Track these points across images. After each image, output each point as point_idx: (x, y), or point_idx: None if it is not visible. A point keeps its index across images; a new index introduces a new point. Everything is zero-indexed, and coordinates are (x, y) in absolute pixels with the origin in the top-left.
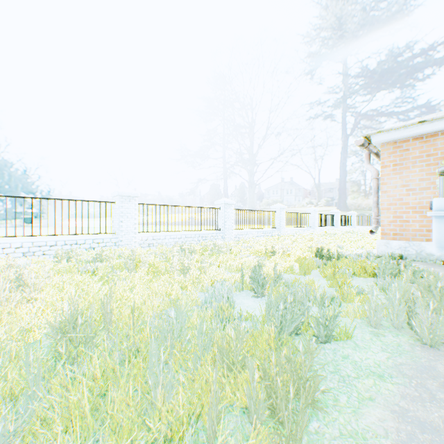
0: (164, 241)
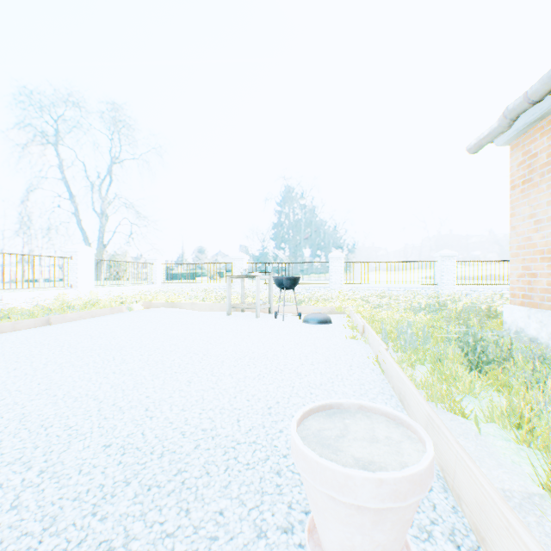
0: (480, 292)
